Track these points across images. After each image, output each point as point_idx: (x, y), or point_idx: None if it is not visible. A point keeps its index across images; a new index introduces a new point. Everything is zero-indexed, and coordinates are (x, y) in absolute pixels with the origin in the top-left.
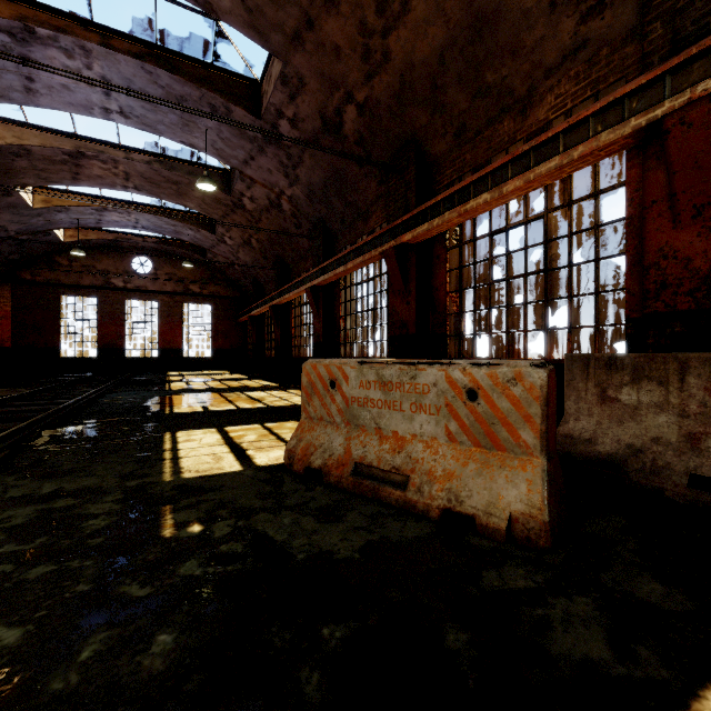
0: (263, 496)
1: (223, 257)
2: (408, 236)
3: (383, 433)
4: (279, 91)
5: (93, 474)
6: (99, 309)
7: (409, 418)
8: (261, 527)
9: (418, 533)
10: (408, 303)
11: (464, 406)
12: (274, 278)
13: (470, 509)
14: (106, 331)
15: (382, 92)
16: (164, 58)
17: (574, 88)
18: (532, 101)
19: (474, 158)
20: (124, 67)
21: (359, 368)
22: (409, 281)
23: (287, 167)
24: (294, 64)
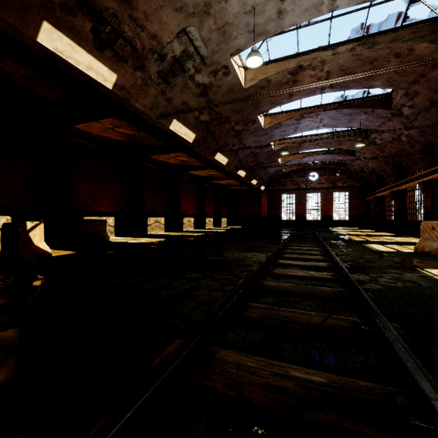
0: (408, 254)
1: (357, 166)
2: None
3: None
4: (403, 99)
5: (354, 248)
6: (295, 199)
7: None
8: (410, 257)
9: None
10: None
11: None
12: (393, 175)
13: None
14: (298, 208)
15: None
16: (345, 104)
17: None
18: None
19: None
20: (329, 113)
21: None
22: None
23: (405, 123)
24: (413, 89)
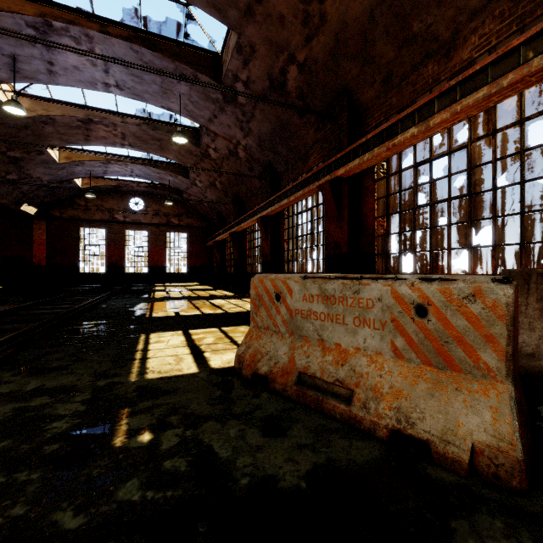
0: (213, 401)
1: (195, 196)
2: (341, 170)
3: (326, 345)
4: (235, 59)
5: (73, 372)
6: (106, 237)
7: (352, 331)
8: (207, 439)
9: (366, 457)
10: (341, 228)
11: (412, 322)
12: (233, 211)
13: (423, 433)
14: (111, 253)
15: (319, 51)
16: (147, 39)
17: (499, 26)
18: (456, 44)
19: (400, 100)
20: (118, 48)
21: (302, 282)
22: (342, 209)
23: (242, 122)
24: (247, 35)
